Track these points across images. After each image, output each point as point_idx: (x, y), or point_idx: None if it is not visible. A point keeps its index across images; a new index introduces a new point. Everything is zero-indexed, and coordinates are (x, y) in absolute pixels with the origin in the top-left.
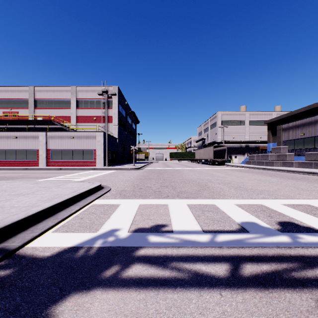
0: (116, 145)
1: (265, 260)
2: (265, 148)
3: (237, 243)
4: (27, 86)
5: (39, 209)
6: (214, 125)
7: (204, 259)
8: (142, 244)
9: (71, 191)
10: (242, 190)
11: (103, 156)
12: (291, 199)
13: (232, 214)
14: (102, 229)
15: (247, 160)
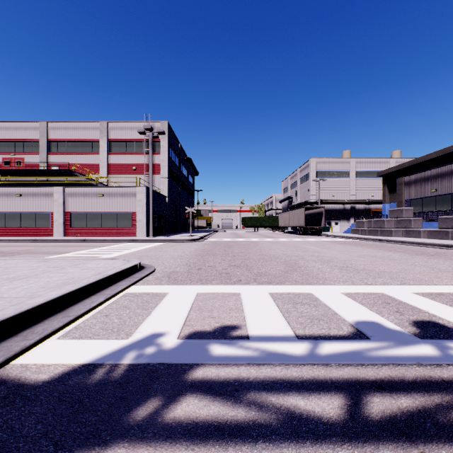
0: (164, 206)
1: (403, 389)
2: (378, 211)
3: (353, 357)
4: (36, 122)
5: (39, 301)
6: (306, 178)
7: (302, 387)
8: (200, 359)
9: (95, 273)
10: (351, 271)
11: (146, 222)
12: (426, 285)
13: (340, 308)
14: (136, 333)
15: (354, 228)
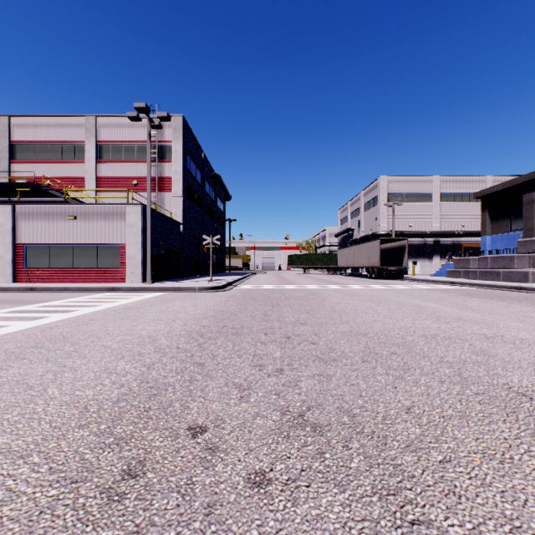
0: (178, 237)
1: None
2: (471, 247)
3: None
4: None
5: None
6: (373, 202)
7: None
8: None
9: None
10: None
11: (142, 260)
12: None
13: None
14: None
15: (451, 269)
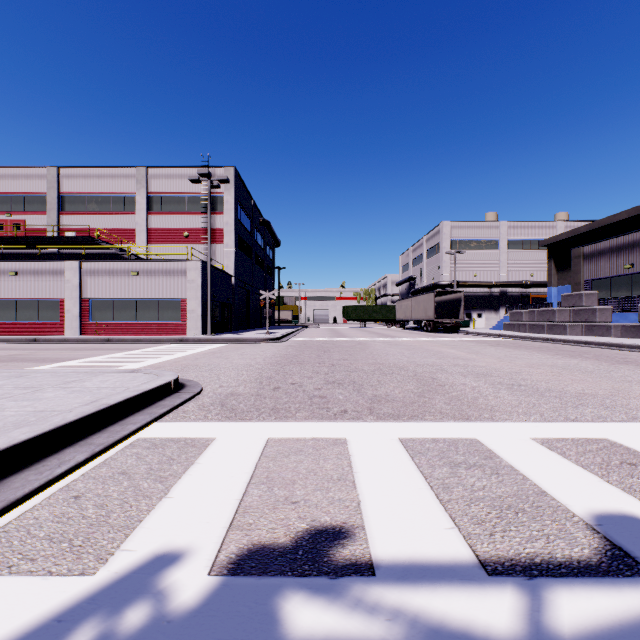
0: (230, 290)
1: None
2: (540, 298)
3: None
4: (43, 167)
5: None
6: (436, 250)
7: None
8: None
9: (88, 400)
10: (530, 394)
11: (202, 313)
12: None
13: (546, 478)
14: (121, 553)
15: (507, 322)
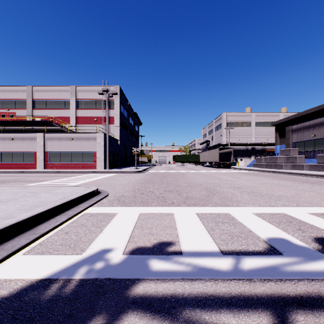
0: (117, 147)
1: (322, 305)
2: (271, 151)
3: (272, 272)
4: (24, 86)
5: (11, 222)
6: (219, 127)
7: (232, 303)
8: (141, 274)
9: (61, 197)
10: (257, 196)
11: (104, 159)
12: (317, 207)
13: (253, 227)
14: (89, 249)
15: (254, 163)
